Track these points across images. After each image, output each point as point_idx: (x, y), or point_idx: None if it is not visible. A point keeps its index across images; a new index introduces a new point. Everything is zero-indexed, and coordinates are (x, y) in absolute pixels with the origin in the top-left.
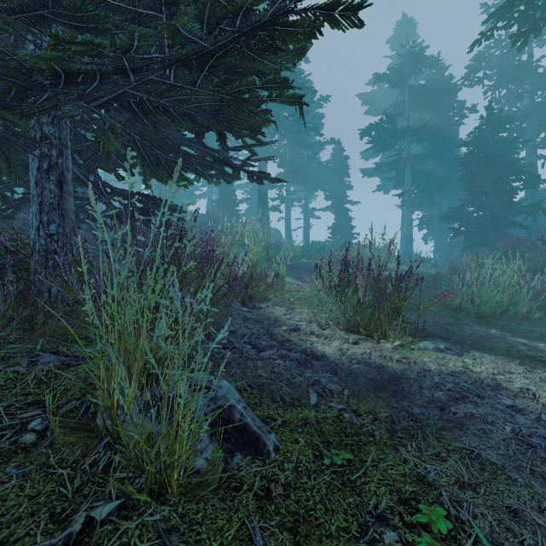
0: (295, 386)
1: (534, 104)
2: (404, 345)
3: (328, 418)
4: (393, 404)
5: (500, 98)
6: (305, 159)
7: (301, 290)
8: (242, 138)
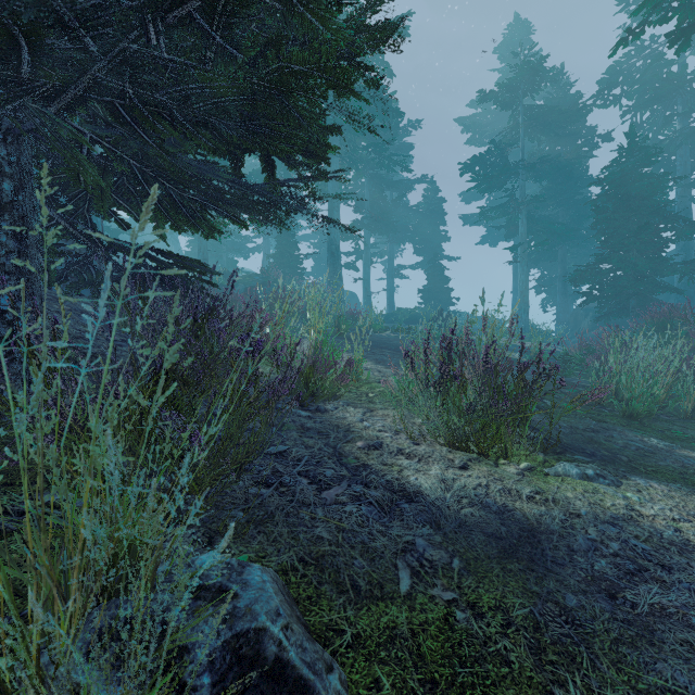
0: (375, 555)
1: (687, 130)
2: (535, 469)
3: (430, 623)
4: (532, 587)
5: (642, 123)
6: (389, 203)
7: (384, 386)
8: (298, 167)
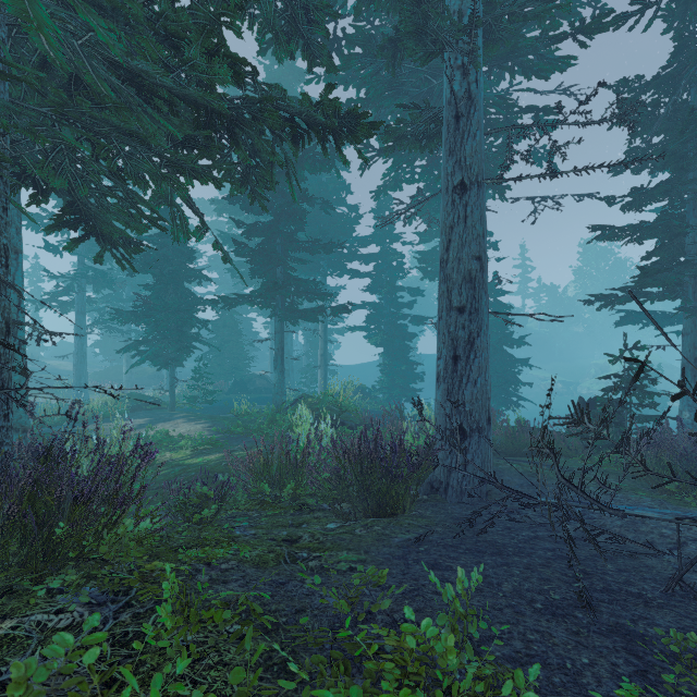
0: None
1: None
2: None
3: None
4: None
5: None
6: None
7: None
8: None
